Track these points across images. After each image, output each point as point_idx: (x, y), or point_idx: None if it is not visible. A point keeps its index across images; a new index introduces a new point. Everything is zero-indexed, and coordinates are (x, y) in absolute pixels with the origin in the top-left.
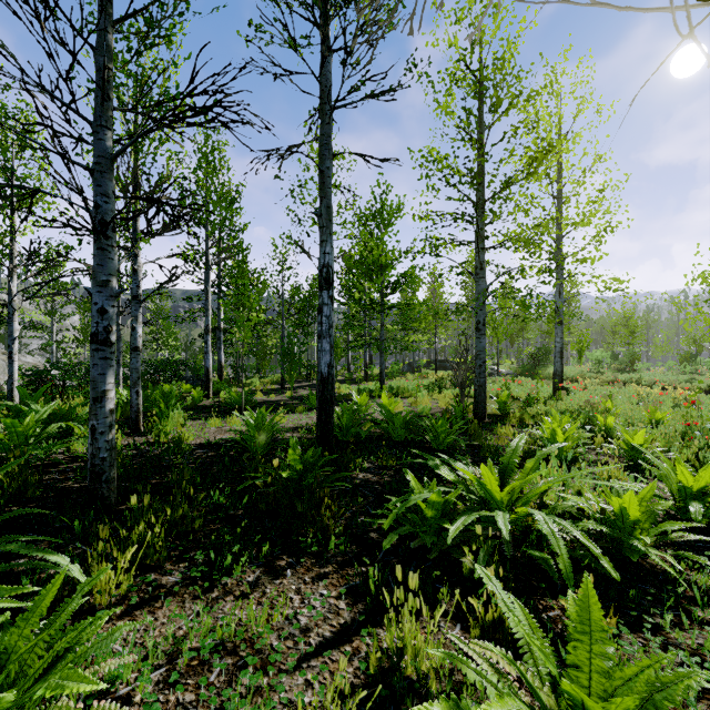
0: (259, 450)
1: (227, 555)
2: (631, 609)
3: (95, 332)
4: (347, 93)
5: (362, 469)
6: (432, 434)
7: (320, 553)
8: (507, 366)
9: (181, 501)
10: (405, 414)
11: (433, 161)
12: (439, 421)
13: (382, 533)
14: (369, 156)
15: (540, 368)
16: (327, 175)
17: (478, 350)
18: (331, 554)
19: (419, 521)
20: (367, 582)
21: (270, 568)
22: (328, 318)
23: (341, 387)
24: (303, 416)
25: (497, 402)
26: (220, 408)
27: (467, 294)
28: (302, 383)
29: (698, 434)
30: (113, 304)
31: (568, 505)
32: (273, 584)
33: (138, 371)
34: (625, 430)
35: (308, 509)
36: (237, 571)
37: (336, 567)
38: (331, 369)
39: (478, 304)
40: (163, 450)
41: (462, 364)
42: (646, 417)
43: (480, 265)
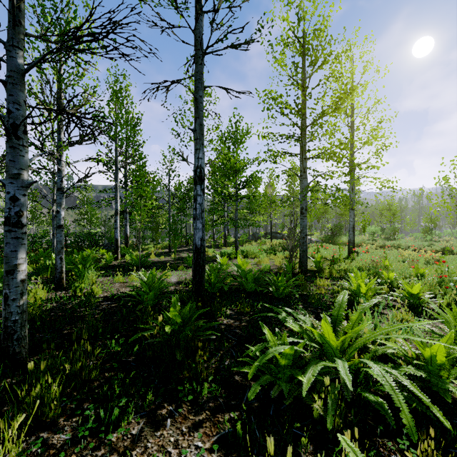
0: (149, 302)
1: (114, 411)
2: (454, 447)
3: (8, 216)
4: (215, 42)
5: (225, 316)
6: (274, 287)
7: (195, 398)
8: (316, 236)
9: (80, 355)
10: (254, 272)
11: (272, 98)
12: (279, 278)
13: (244, 375)
14: (230, 89)
15: (337, 238)
16: (200, 102)
17: (302, 226)
18: (204, 399)
19: (275, 369)
20: (235, 430)
21: (152, 418)
22: (201, 205)
23: (208, 251)
24: (183, 273)
25: (314, 261)
26: (124, 267)
27: (290, 189)
28: (182, 248)
29: (451, 284)
30: (24, 193)
31: (386, 350)
32: (154, 436)
33: (61, 242)
34: (405, 283)
35: (186, 359)
36: (124, 423)
37: (209, 414)
38: (202, 242)
39: (302, 196)
40: (76, 304)
41: (291, 236)
42: (411, 271)
43: (304, 170)
